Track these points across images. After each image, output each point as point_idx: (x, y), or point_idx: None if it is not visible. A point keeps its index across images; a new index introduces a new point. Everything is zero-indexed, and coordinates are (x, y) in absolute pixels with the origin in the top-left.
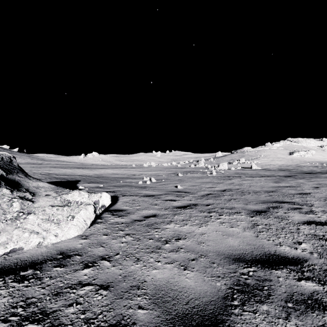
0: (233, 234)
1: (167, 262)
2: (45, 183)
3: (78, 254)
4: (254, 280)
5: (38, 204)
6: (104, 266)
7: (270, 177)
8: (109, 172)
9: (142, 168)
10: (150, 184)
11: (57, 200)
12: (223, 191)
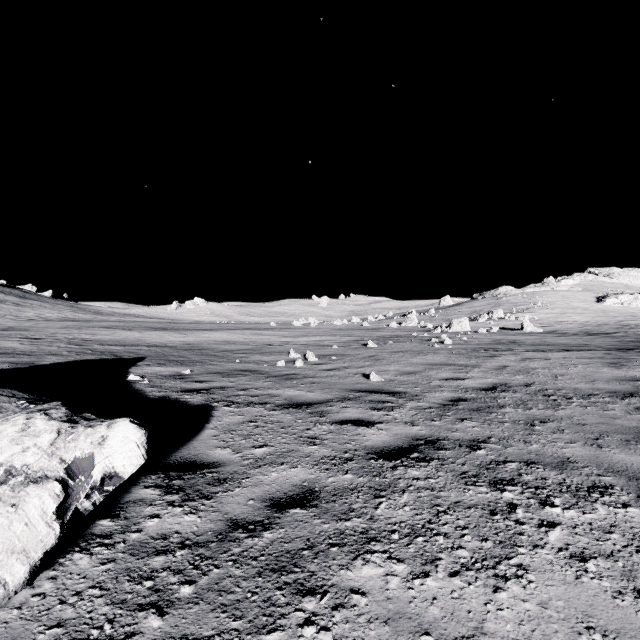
0: None
1: None
2: None
3: None
4: None
5: None
6: None
7: (583, 350)
8: (218, 339)
9: (290, 329)
10: (304, 368)
11: None
12: (490, 392)
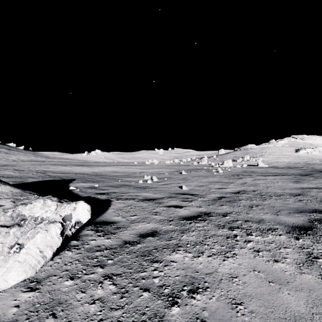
0: (286, 279)
1: None
2: (8, 186)
3: None
4: None
5: None
6: None
7: (284, 175)
8: (109, 170)
9: (144, 165)
10: (152, 184)
11: (7, 214)
12: (237, 194)
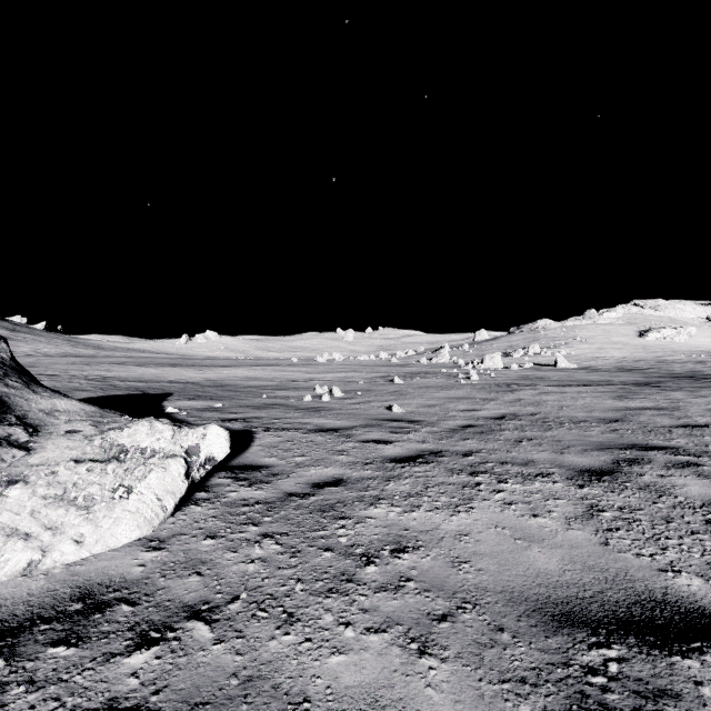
0: (542, 536)
1: (371, 628)
2: (74, 401)
3: (129, 600)
4: (629, 694)
5: (41, 457)
6: (194, 643)
7: (602, 385)
8: (239, 376)
9: (314, 365)
10: (331, 402)
11: (94, 444)
12: (498, 420)
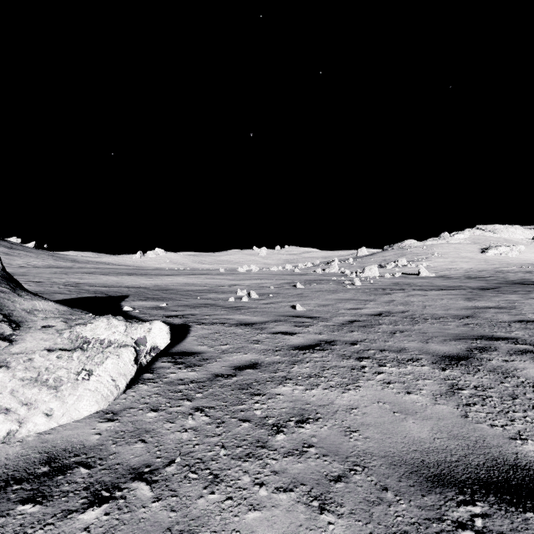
0: (415, 409)
1: (280, 488)
2: (50, 302)
3: (86, 463)
4: None
5: (21, 347)
6: (137, 501)
7: (455, 289)
8: (180, 282)
9: (236, 274)
10: (249, 303)
11: (64, 336)
12: (377, 316)
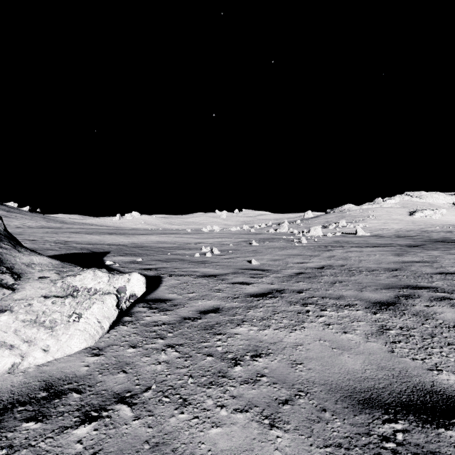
0: (350, 346)
1: (238, 409)
2: (45, 257)
3: (78, 389)
4: (411, 454)
5: (22, 294)
6: (120, 419)
7: (386, 246)
8: (153, 240)
9: (201, 234)
10: (212, 258)
11: (57, 286)
12: (320, 269)
